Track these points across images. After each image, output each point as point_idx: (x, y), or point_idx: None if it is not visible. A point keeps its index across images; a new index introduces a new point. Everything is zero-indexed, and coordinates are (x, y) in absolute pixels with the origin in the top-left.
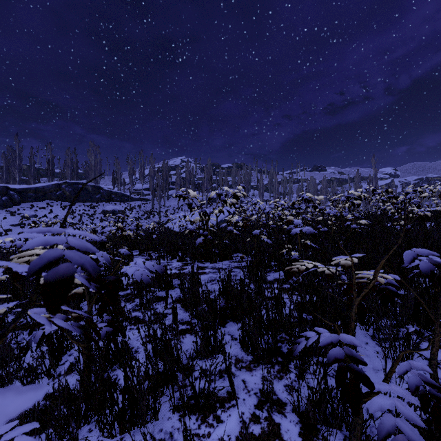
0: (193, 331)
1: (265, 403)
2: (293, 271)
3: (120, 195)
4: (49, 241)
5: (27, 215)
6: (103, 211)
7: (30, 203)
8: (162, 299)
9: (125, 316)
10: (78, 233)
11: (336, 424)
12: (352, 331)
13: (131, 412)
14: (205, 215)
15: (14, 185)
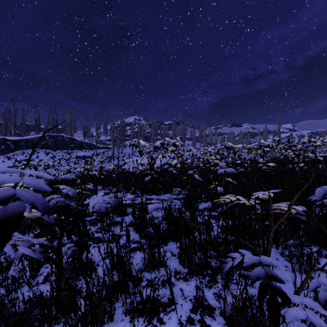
0: (142, 248)
1: (198, 308)
2: (220, 202)
3: (89, 144)
4: (2, 181)
5: (19, 159)
6: (76, 157)
7: (22, 150)
8: (118, 223)
9: (90, 237)
10: (34, 174)
11: (255, 326)
12: (269, 253)
13: (91, 315)
14: (152, 159)
15: (10, 137)
